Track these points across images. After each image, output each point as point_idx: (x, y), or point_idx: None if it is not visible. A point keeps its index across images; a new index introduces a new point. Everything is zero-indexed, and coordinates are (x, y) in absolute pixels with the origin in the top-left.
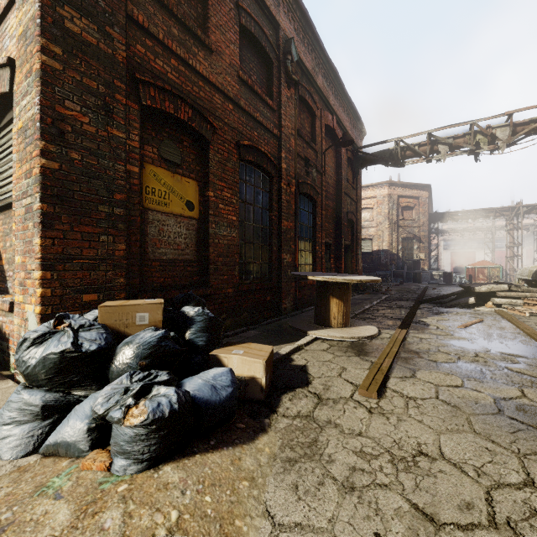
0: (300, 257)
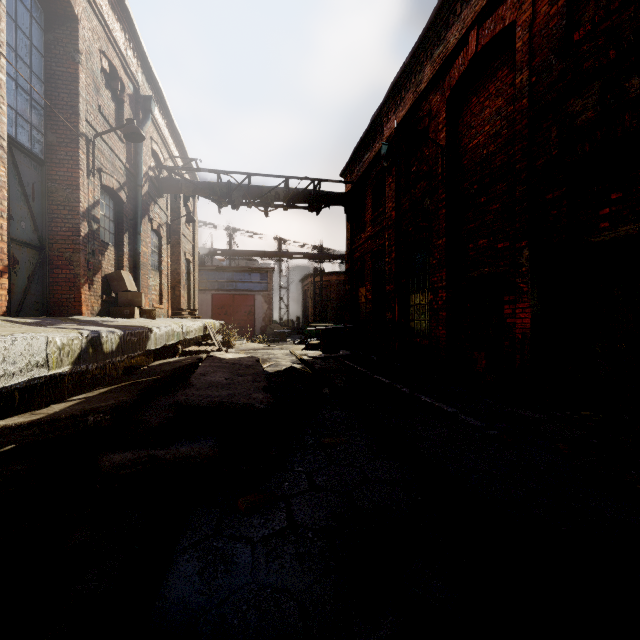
0: (415, 312)
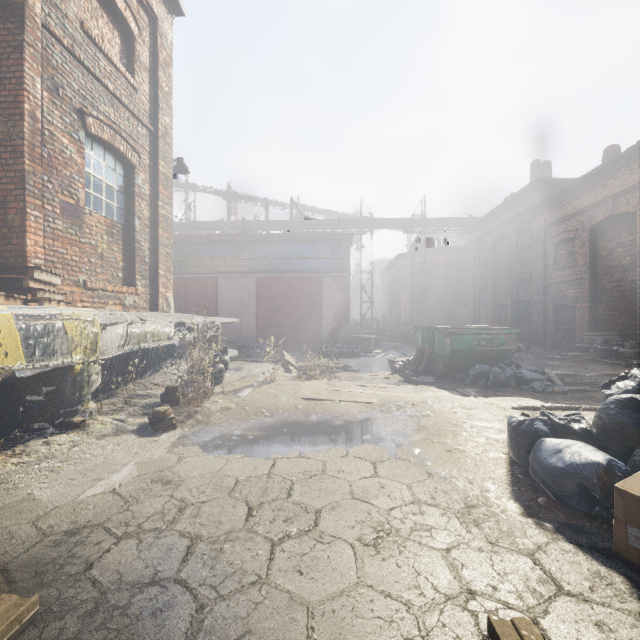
0: None
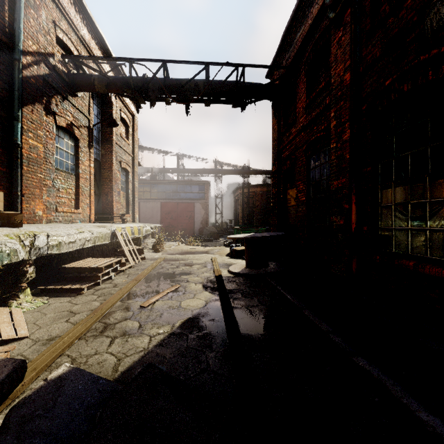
0: (392, 215)
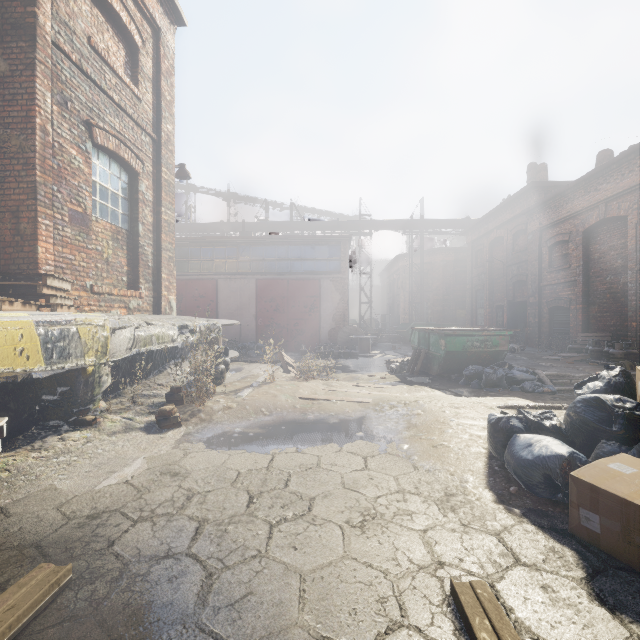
0: None
